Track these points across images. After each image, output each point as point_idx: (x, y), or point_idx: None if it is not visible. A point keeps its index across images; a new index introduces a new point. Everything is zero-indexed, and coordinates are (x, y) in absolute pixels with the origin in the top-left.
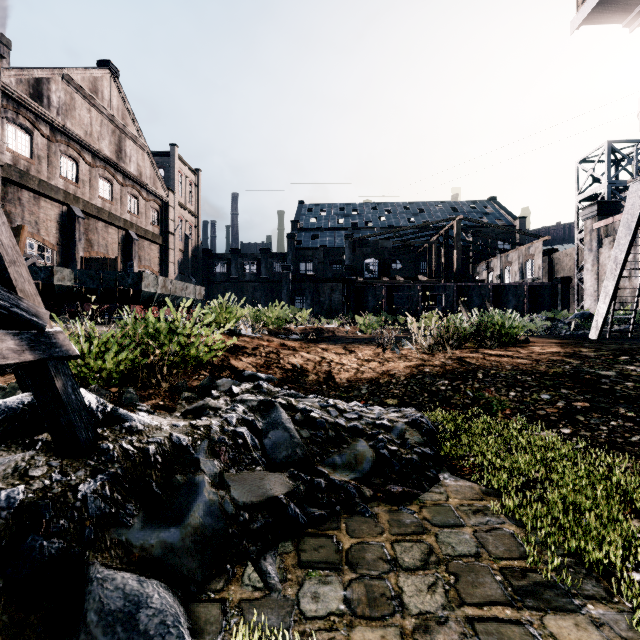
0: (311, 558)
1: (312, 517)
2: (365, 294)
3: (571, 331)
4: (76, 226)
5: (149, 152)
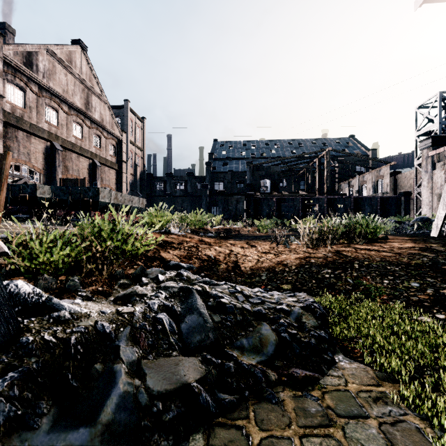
0: None
1: (222, 404)
2: (261, 204)
3: (414, 231)
4: (56, 156)
5: (108, 104)
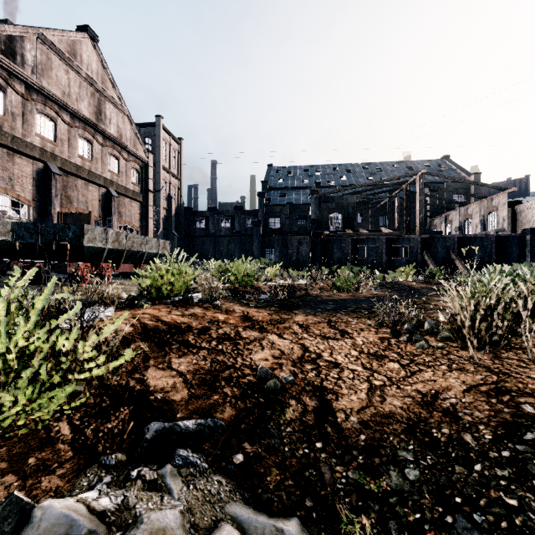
0: None
1: None
2: (331, 246)
3: None
4: (52, 182)
5: (129, 115)
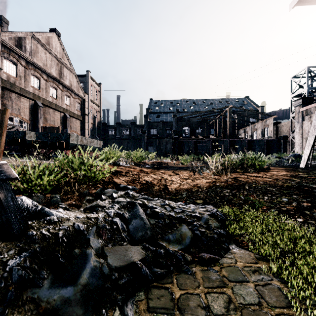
0: (155, 305)
1: (156, 275)
2: (183, 145)
3: (289, 163)
4: (39, 111)
5: (75, 74)
